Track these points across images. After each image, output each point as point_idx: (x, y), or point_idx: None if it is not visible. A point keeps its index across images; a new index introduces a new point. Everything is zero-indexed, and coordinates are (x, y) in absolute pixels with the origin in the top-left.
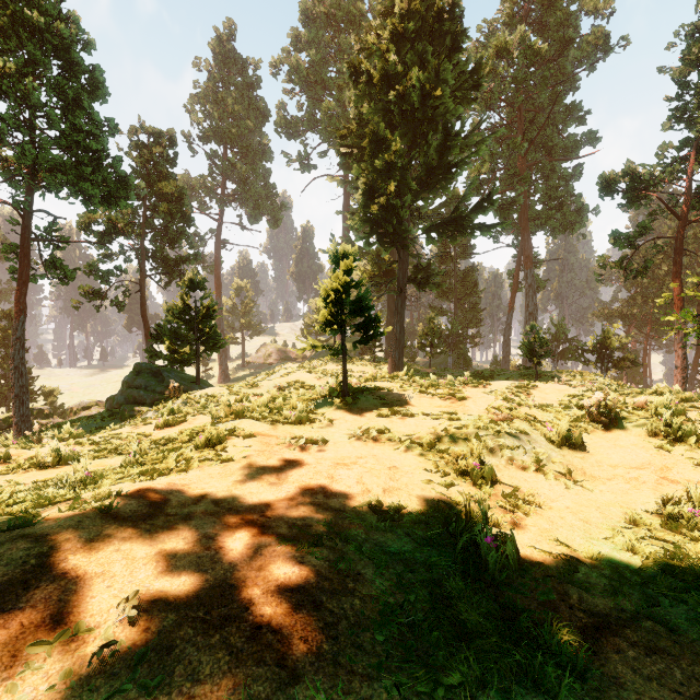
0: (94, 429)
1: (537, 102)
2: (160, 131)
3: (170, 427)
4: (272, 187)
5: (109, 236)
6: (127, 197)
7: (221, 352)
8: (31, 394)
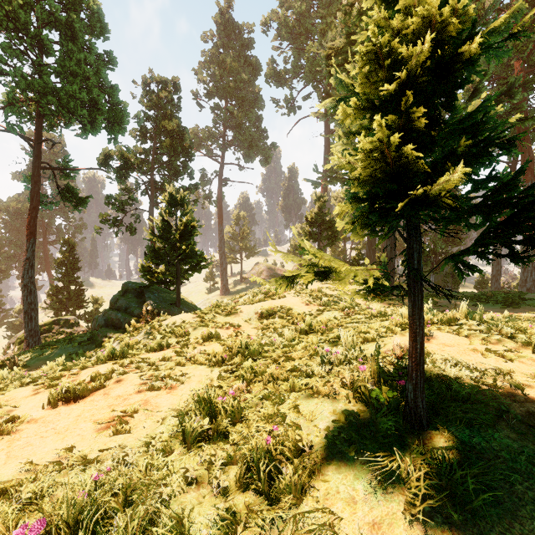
0: (68, 354)
1: None
2: (166, 80)
3: (70, 401)
4: (264, 131)
5: (125, 171)
6: (120, 121)
7: (222, 270)
8: (82, 302)
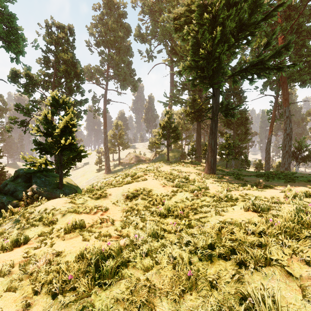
0: None
1: (294, 1)
2: (64, 25)
3: None
4: (133, 71)
5: (31, 87)
6: (16, 41)
7: (106, 157)
8: (3, 180)
